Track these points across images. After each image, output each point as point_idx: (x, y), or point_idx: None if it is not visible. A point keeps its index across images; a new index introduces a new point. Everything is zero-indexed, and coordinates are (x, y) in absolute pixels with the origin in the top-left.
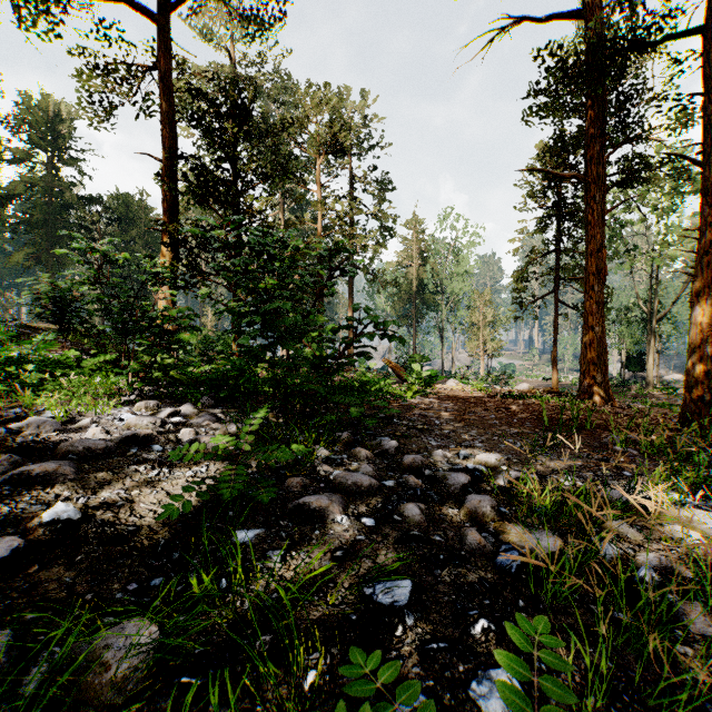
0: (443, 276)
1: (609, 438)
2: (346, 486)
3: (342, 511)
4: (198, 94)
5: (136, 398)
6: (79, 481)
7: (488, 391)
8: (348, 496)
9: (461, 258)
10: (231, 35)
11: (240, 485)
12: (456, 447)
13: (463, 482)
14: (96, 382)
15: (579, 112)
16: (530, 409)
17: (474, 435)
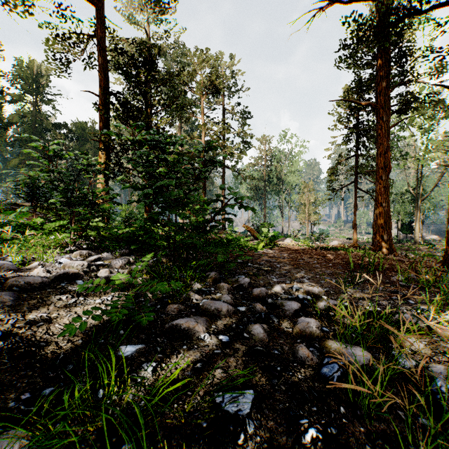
0: (282, 173)
1: (396, 277)
2: (210, 311)
3: (205, 330)
4: (122, 51)
5: (75, 249)
6: (15, 306)
7: (312, 245)
8: (211, 318)
9: (294, 161)
10: (147, 19)
11: (125, 312)
12: (290, 283)
13: (295, 308)
14: (51, 238)
15: (371, 65)
16: (340, 257)
17: (303, 274)
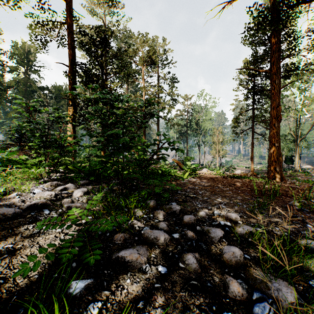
0: (199, 121)
1: (293, 203)
2: (150, 239)
3: (146, 261)
4: (85, 34)
5: (48, 180)
6: None
7: (223, 174)
8: (151, 247)
9: (208, 113)
10: (104, 12)
11: (75, 252)
12: (212, 208)
13: (220, 235)
14: (31, 171)
15: (264, 43)
16: (245, 185)
17: (220, 200)
